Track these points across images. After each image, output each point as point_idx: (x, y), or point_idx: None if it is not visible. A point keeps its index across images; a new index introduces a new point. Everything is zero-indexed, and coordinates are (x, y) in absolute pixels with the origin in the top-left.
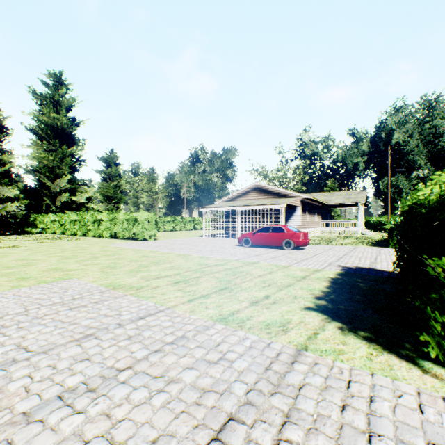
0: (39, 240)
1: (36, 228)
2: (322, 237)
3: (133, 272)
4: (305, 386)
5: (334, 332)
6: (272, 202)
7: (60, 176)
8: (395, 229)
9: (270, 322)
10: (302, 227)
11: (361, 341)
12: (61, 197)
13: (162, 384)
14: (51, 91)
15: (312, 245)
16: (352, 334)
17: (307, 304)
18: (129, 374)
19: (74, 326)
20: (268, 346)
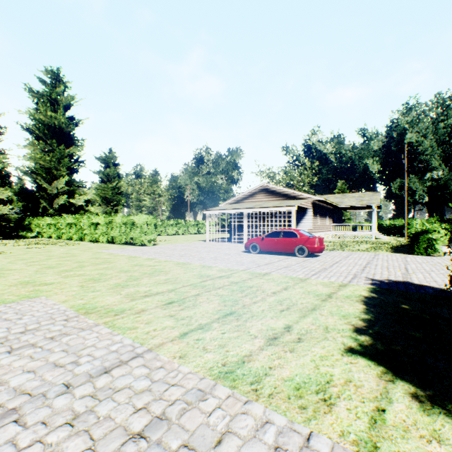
0: (30, 246)
1: (31, 232)
2: (334, 242)
3: (119, 287)
4: None
5: (408, 405)
6: (282, 204)
7: (57, 177)
8: (422, 233)
9: (300, 382)
10: (313, 231)
11: None
12: (59, 199)
13: None
14: (48, 88)
15: (327, 252)
16: (440, 411)
17: (347, 342)
18: None
19: None
20: (308, 447)
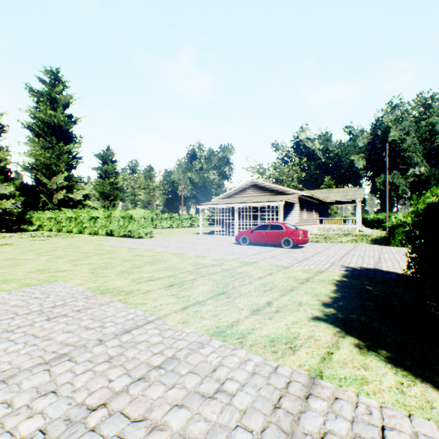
0: (33, 238)
1: (32, 225)
2: (320, 234)
3: (125, 273)
4: (327, 437)
5: (350, 350)
6: (270, 199)
7: (57, 173)
8: (397, 226)
9: (274, 338)
10: (300, 225)
11: (386, 364)
12: (58, 194)
13: (142, 432)
14: (48, 88)
15: (311, 243)
16: (372, 353)
17: (315, 312)
18: (102, 416)
19: (47, 342)
20: (275, 372)
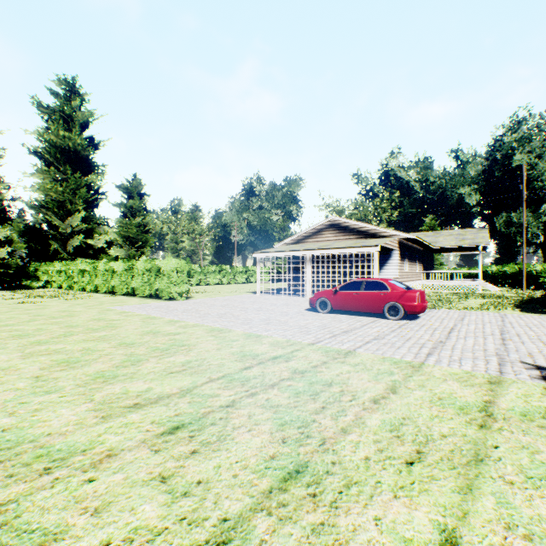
0: (26, 299)
1: (38, 281)
2: (428, 295)
3: (98, 380)
4: None
5: None
6: (358, 244)
7: (72, 213)
8: None
9: None
10: (401, 281)
11: None
12: (73, 240)
13: None
14: (61, 102)
15: (426, 310)
16: None
17: None
18: None
19: None
20: None
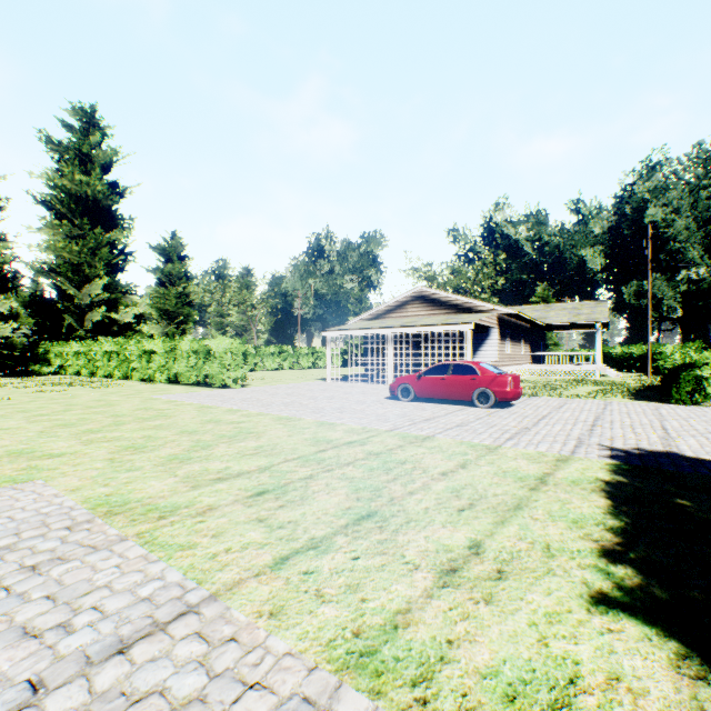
0: (43, 388)
1: (49, 365)
2: (534, 381)
3: (175, 461)
4: None
5: None
6: (449, 321)
7: (91, 279)
8: (684, 368)
9: (515, 682)
10: (501, 365)
11: None
12: (93, 313)
13: None
14: (77, 137)
15: (524, 398)
16: None
17: (593, 580)
18: None
19: None
20: None
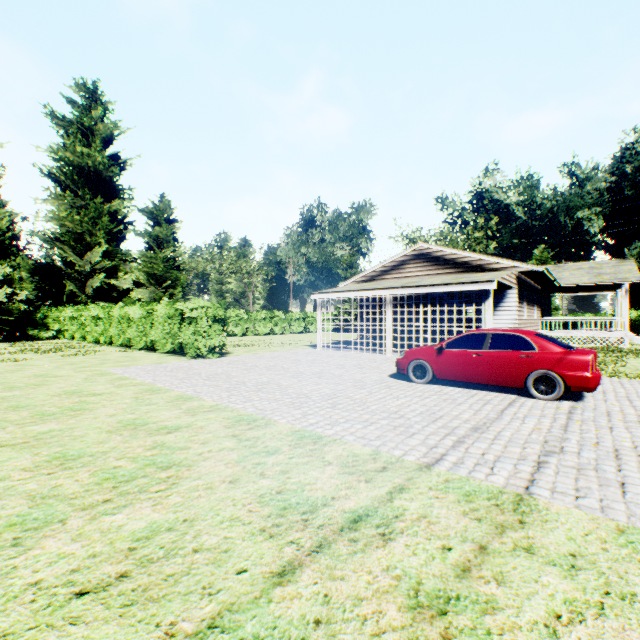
0: (13, 355)
1: (47, 330)
2: None
3: None
4: None
5: None
6: (462, 279)
7: (93, 247)
8: None
9: None
10: None
11: None
12: (93, 280)
13: None
14: (79, 111)
15: None
16: None
17: None
18: None
19: None
20: None
